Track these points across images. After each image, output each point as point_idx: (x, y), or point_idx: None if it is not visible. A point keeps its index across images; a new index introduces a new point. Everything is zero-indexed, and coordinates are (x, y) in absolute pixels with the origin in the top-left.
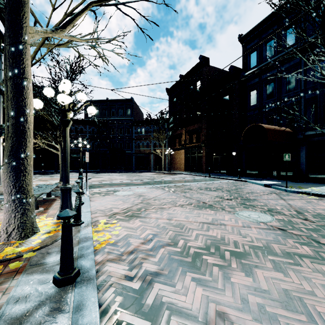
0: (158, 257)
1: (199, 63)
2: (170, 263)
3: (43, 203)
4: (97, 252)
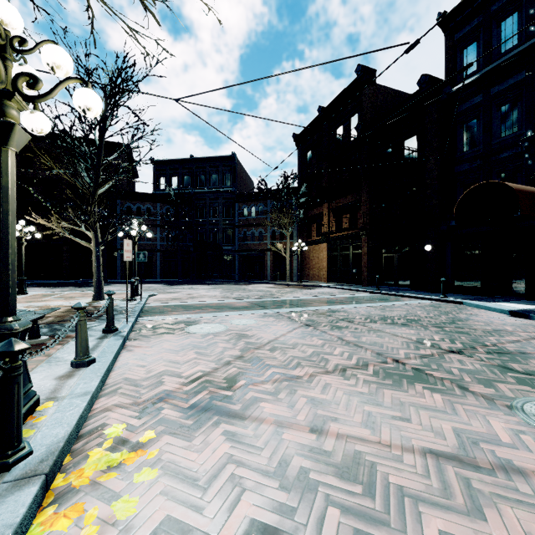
0: None
1: (356, 81)
2: None
3: None
4: None
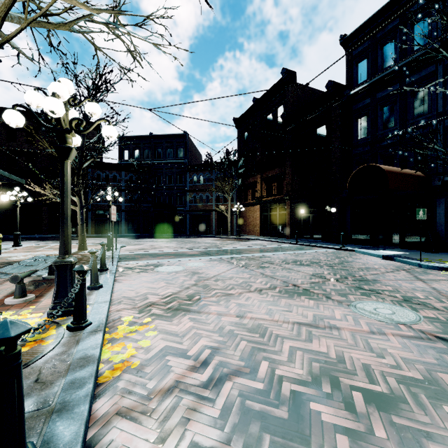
0: (219, 406)
1: (282, 80)
2: (244, 422)
3: (39, 285)
4: (103, 390)
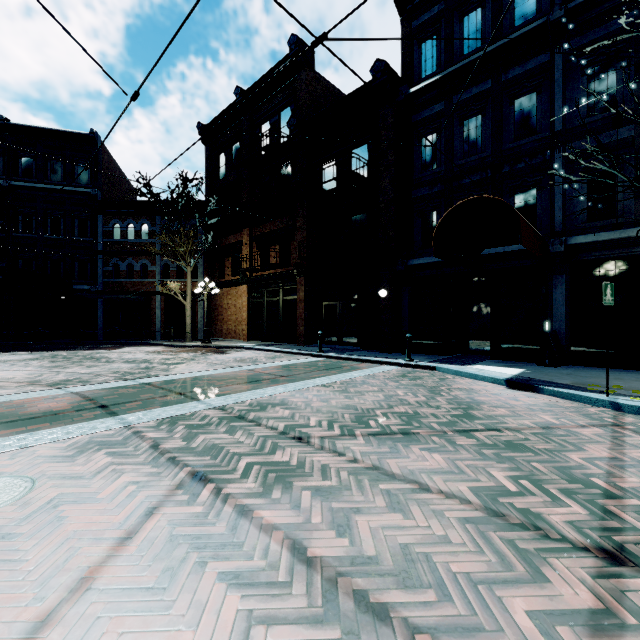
0: None
1: (289, 59)
2: None
3: None
4: None
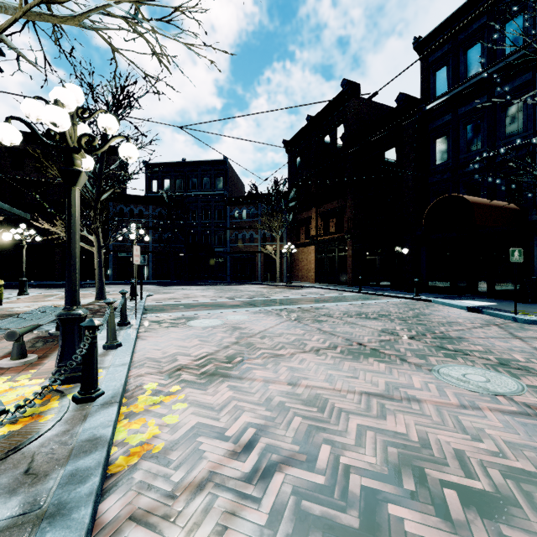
0: (267, 508)
1: (342, 94)
2: (300, 532)
3: (45, 343)
4: (114, 484)
